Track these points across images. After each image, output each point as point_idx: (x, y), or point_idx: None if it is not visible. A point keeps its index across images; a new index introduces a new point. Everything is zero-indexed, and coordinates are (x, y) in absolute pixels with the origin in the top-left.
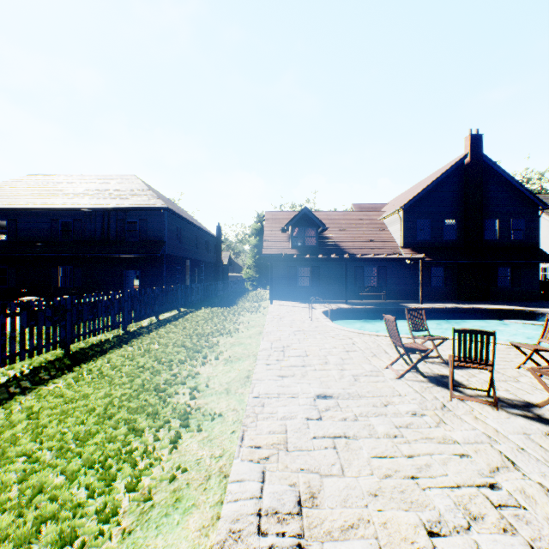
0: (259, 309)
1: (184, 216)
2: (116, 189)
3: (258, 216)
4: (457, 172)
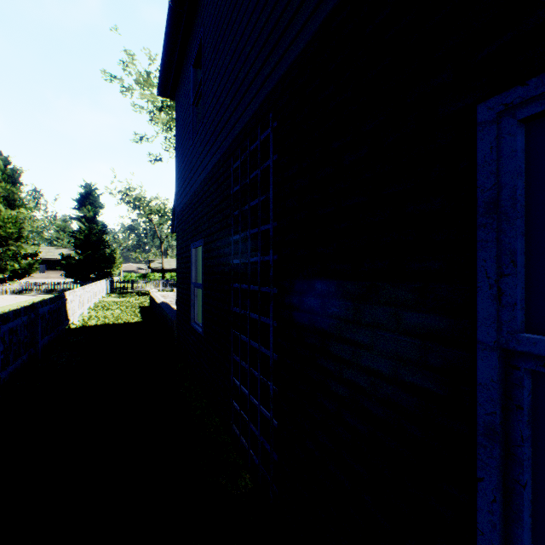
0: None
1: None
2: None
3: None
4: None
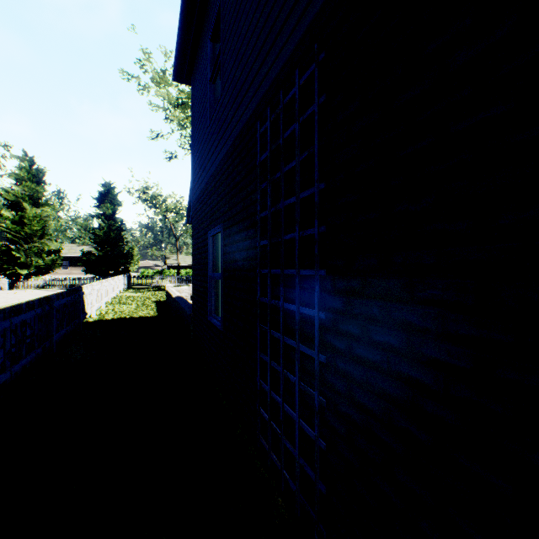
0: None
1: None
2: None
3: None
4: None
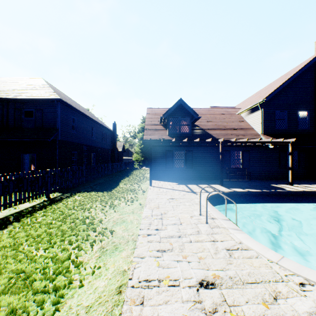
0: (138, 193)
1: (81, 111)
2: (21, 86)
3: (143, 119)
4: (309, 71)
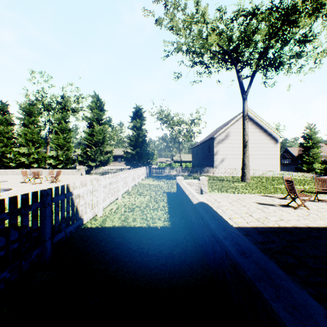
0: None
1: None
2: None
3: None
4: None
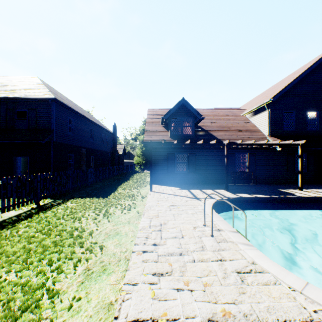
0: (136, 199)
1: (79, 111)
2: (14, 85)
3: (144, 120)
4: (318, 69)
